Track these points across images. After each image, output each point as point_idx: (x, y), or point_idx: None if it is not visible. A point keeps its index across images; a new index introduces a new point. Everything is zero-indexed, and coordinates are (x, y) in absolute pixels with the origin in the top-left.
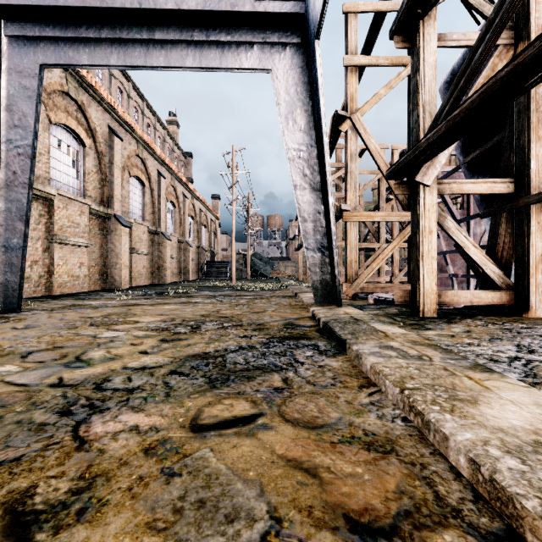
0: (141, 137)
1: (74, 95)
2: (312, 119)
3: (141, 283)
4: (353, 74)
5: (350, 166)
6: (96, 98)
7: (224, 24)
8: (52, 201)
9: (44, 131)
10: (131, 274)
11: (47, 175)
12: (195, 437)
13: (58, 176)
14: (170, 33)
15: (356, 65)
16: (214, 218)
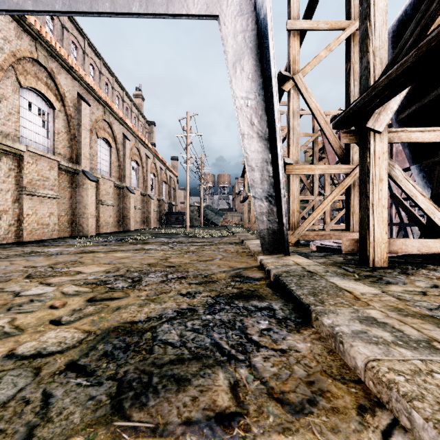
0: (107, 104)
1: (44, 62)
2: (259, 67)
3: (108, 230)
4: (295, 37)
5: (292, 123)
6: (65, 67)
7: None
8: (21, 157)
9: (14, 93)
10: (99, 223)
11: (16, 133)
12: None
13: (29, 135)
14: None
15: (299, 29)
16: (173, 176)
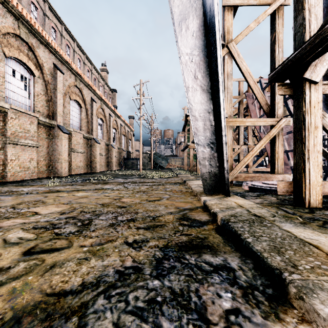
0: (78, 73)
1: (25, 38)
2: (203, 26)
3: (79, 172)
4: (229, 12)
5: (226, 83)
6: (43, 42)
7: None
8: (6, 113)
9: None
10: (71, 166)
11: (2, 94)
12: None
13: (13, 96)
14: None
15: (232, 5)
16: (130, 131)
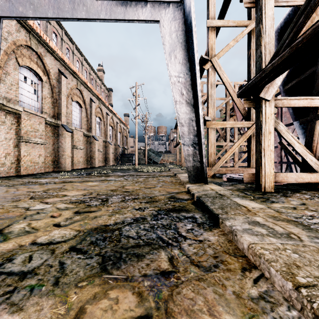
0: (79, 77)
1: (35, 48)
2: (187, 55)
3: (79, 167)
4: (212, 32)
5: (210, 92)
6: (49, 51)
7: None
8: (19, 115)
9: (14, 70)
10: (73, 161)
11: (16, 98)
12: None
13: (25, 99)
14: None
15: (215, 26)
16: (125, 128)
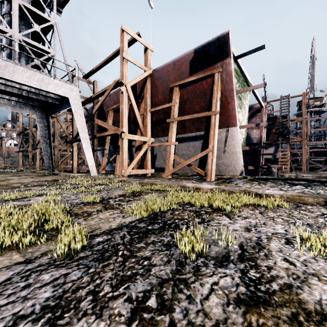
0: None
1: None
2: (47, 128)
3: None
4: None
5: (56, 132)
6: None
7: (23, 103)
8: None
9: None
10: None
11: None
12: (46, 177)
13: None
14: (4, 101)
15: None
16: None
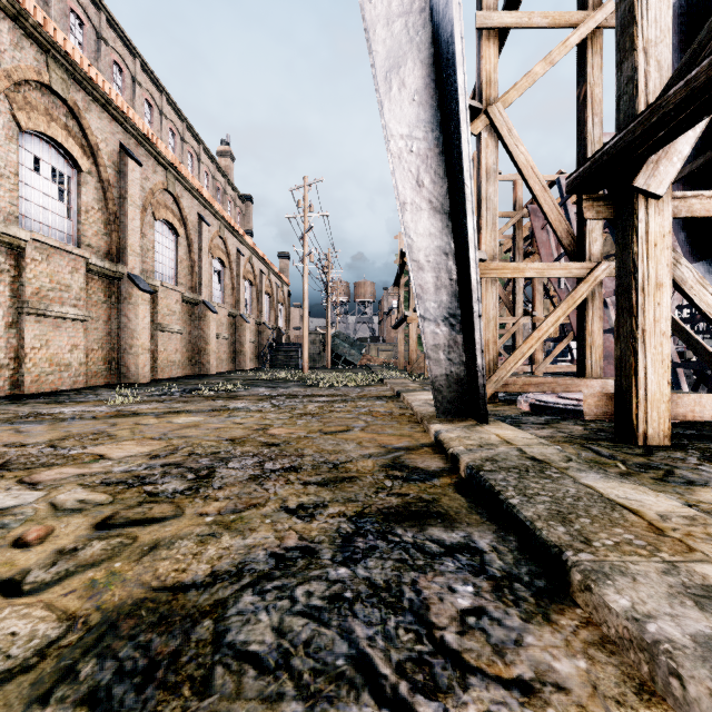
0: (171, 164)
1: (61, 90)
2: (434, 80)
3: (173, 374)
4: (491, 41)
5: (485, 189)
6: (98, 99)
7: None
8: (21, 250)
9: (8, 141)
10: (157, 362)
11: (13, 210)
12: None
13: (36, 213)
14: None
15: (497, 27)
16: (282, 285)
